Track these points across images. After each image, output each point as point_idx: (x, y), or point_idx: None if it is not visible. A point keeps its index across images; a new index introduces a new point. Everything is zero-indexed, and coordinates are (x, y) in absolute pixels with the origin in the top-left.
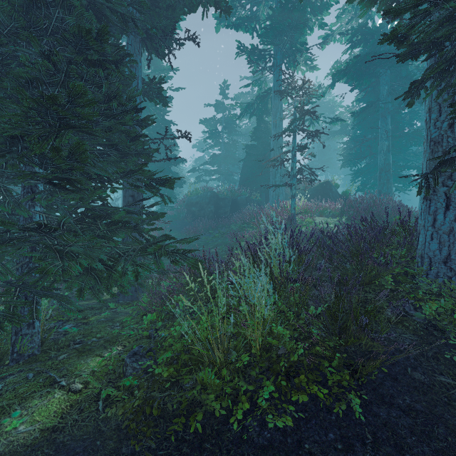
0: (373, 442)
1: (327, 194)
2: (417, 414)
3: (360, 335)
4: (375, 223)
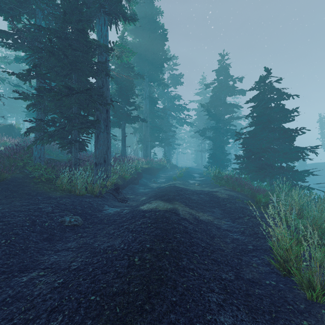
0: (1, 189)
1: (10, 133)
2: (16, 185)
3: (2, 172)
4: (20, 146)
